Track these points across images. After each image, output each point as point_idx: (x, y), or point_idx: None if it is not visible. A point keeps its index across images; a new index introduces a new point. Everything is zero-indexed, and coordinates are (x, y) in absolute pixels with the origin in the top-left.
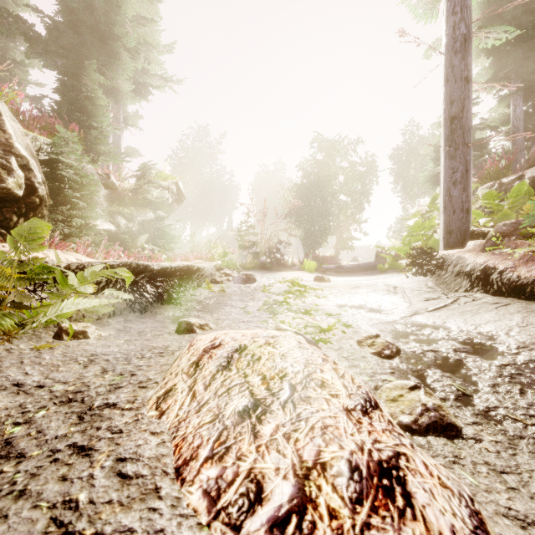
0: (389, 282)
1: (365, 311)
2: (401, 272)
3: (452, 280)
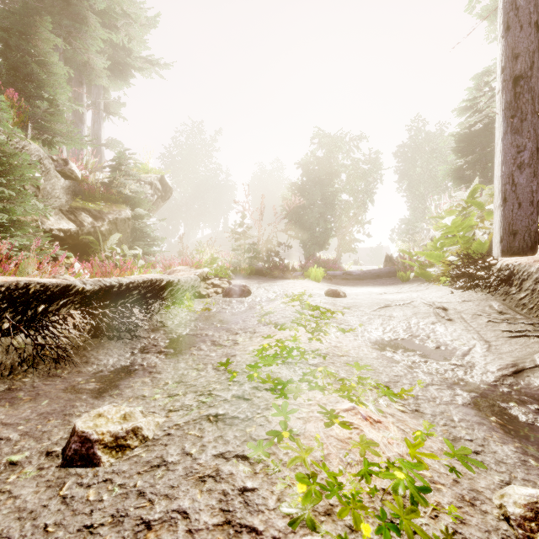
0: (429, 301)
1: (419, 355)
2: (432, 283)
3: (538, 303)
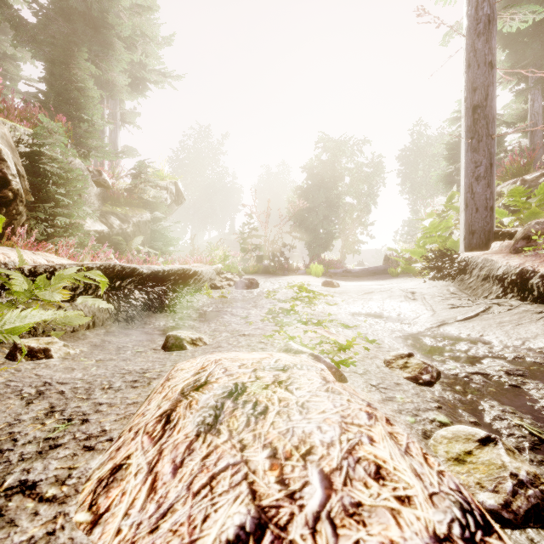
0: (405, 288)
1: (383, 320)
2: (415, 277)
3: (479, 285)
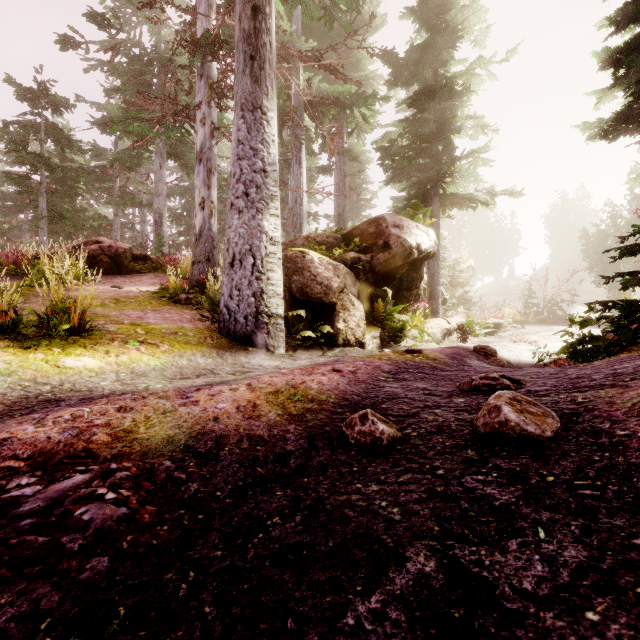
0: None
1: None
2: None
3: None
